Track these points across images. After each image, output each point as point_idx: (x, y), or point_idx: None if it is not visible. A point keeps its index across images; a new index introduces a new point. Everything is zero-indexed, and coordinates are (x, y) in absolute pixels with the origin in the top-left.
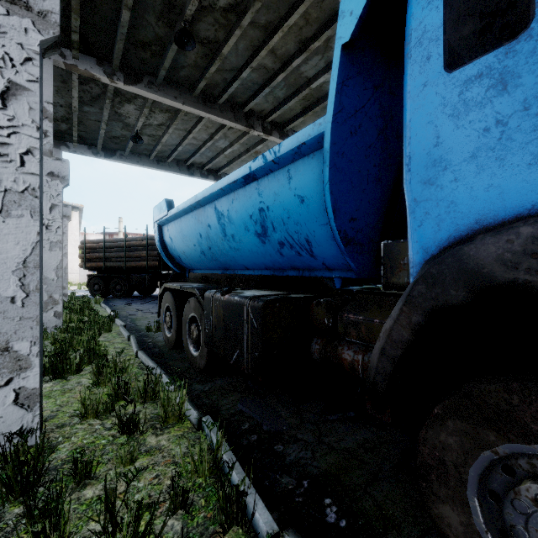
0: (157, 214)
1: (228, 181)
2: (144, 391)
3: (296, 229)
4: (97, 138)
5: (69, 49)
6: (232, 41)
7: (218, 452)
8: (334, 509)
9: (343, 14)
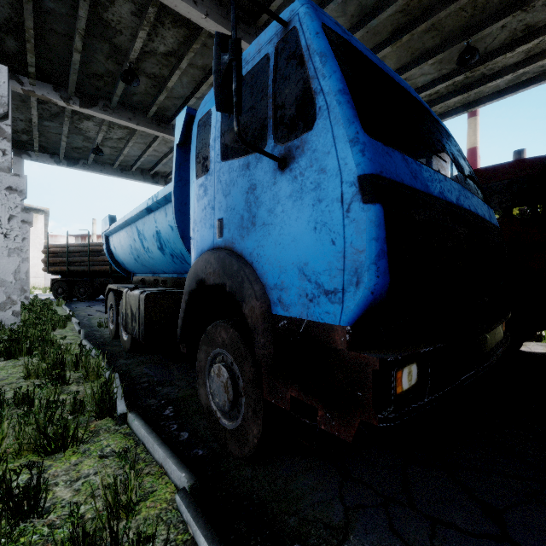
0: (104, 227)
1: (139, 210)
2: (76, 362)
3: (174, 246)
4: (59, 148)
5: (27, 76)
6: (174, 78)
7: (111, 387)
8: (171, 410)
9: (177, 127)
